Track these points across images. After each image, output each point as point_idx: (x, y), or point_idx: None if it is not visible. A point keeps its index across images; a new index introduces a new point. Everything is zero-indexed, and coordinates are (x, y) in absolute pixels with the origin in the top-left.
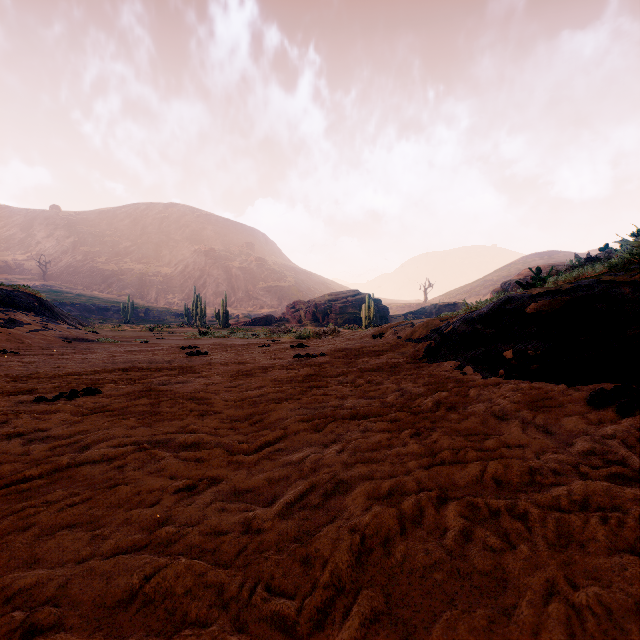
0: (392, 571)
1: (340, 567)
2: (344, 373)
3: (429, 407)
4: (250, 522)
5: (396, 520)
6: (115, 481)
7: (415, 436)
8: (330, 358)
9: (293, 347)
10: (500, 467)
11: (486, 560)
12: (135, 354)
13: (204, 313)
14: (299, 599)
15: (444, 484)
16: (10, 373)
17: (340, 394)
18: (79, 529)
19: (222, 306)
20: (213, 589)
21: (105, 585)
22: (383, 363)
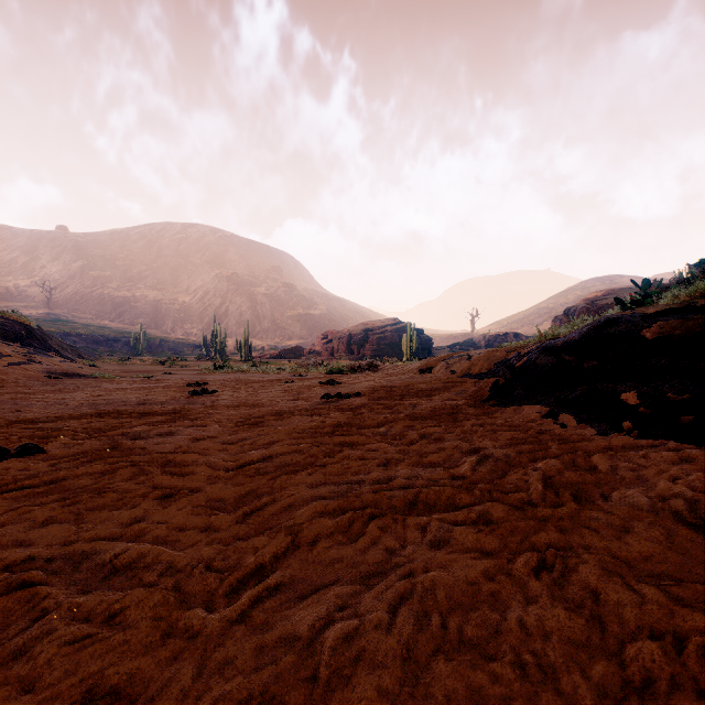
0: None
1: None
2: (388, 421)
3: (540, 492)
4: None
5: None
6: None
7: (544, 572)
8: (368, 399)
9: (322, 384)
10: None
11: None
12: (127, 393)
13: (224, 344)
14: None
15: None
16: None
17: (385, 457)
18: None
19: (244, 336)
20: None
21: None
22: (438, 407)
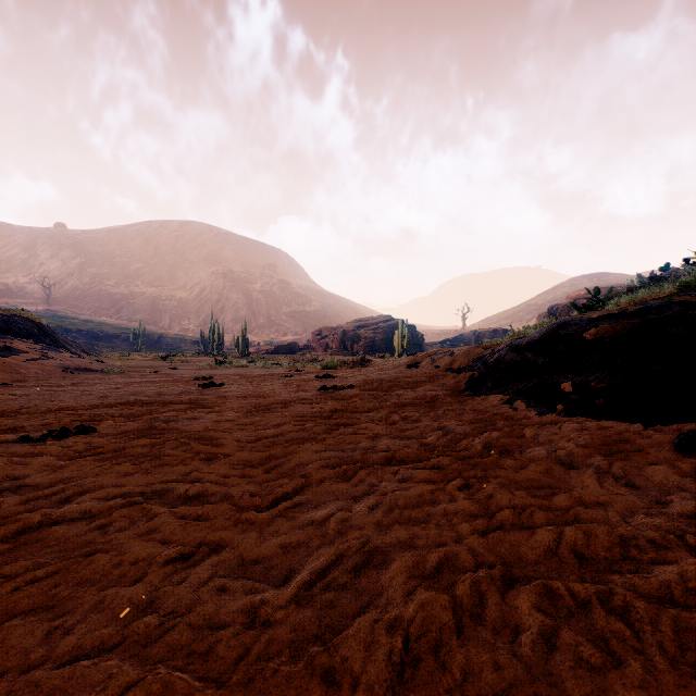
0: None
1: (376, 692)
2: (376, 408)
3: (478, 451)
4: (257, 610)
5: (450, 613)
6: (93, 547)
7: (465, 488)
8: (360, 390)
9: (318, 378)
10: (580, 535)
11: (584, 685)
12: (142, 386)
13: (222, 340)
14: None
15: (508, 557)
16: None
17: (372, 433)
18: (35, 617)
19: (241, 333)
20: None
21: None
22: (420, 396)
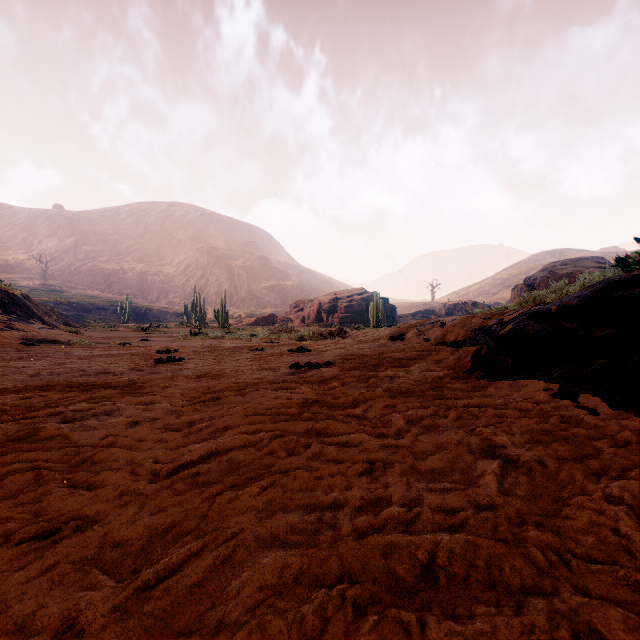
0: None
1: None
2: (364, 398)
3: None
4: None
5: None
6: None
7: None
8: (339, 370)
9: (291, 352)
10: None
11: None
12: (93, 360)
13: (203, 312)
14: None
15: None
16: None
17: (367, 458)
18: None
19: (221, 305)
20: None
21: None
22: (418, 379)
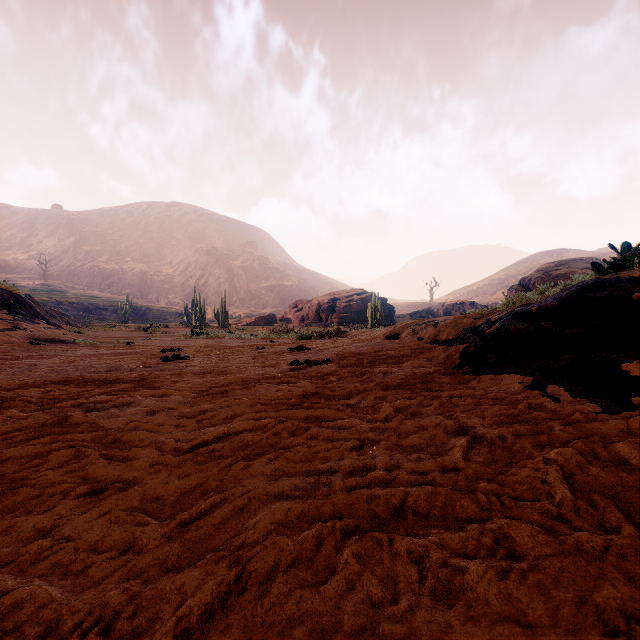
0: None
1: None
2: (358, 391)
3: (570, 502)
4: None
5: None
6: None
7: None
8: (337, 366)
9: (291, 350)
10: None
11: None
12: (101, 358)
13: (203, 312)
14: None
15: None
16: None
17: (358, 437)
18: None
19: (221, 305)
20: None
21: None
22: (409, 374)
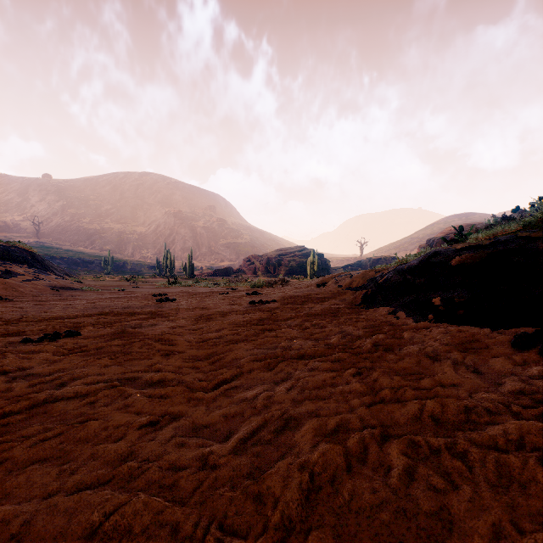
0: (340, 510)
1: (290, 506)
2: (292, 317)
3: (368, 348)
4: (206, 458)
5: (343, 458)
6: (86, 416)
7: (357, 375)
8: (280, 304)
9: (248, 294)
10: (437, 406)
11: (431, 501)
12: (113, 300)
13: (173, 265)
14: (251, 540)
15: (386, 421)
16: (3, 317)
17: (289, 336)
18: (49, 464)
19: (188, 259)
20: (168, 528)
21: (67, 522)
22: (326, 308)
